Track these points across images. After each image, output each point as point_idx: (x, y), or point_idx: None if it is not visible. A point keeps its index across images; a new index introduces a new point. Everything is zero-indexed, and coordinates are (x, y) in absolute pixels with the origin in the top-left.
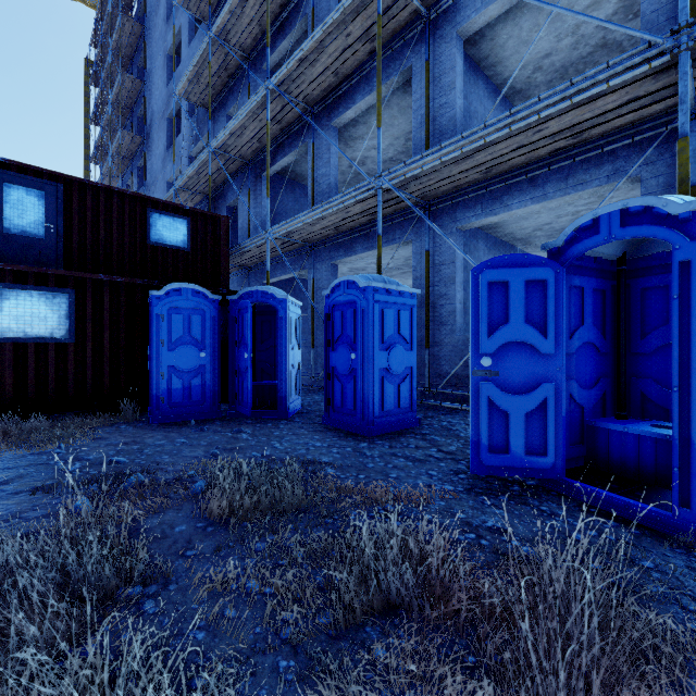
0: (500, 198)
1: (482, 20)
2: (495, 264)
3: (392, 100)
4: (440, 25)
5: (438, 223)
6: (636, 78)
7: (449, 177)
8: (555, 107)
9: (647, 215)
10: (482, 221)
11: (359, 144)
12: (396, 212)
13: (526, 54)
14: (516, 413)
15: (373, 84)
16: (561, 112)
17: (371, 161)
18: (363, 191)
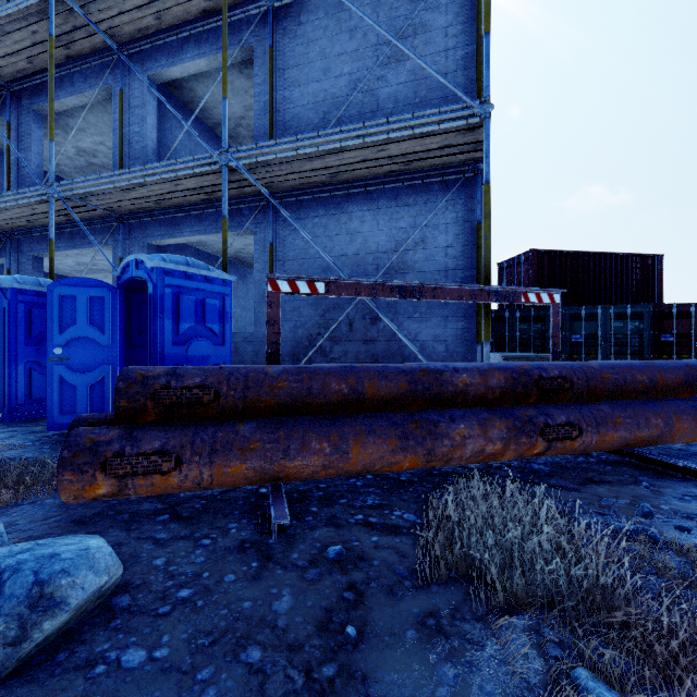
0: (178, 225)
1: (168, 75)
2: (67, 283)
3: (108, 107)
4: (136, 63)
5: (134, 235)
6: (220, 170)
7: (127, 200)
8: (168, 174)
9: (144, 265)
10: (167, 240)
11: (82, 135)
12: (98, 217)
13: (191, 120)
14: (82, 386)
15: (77, 87)
16: (185, 177)
17: (103, 155)
18: (40, 194)
